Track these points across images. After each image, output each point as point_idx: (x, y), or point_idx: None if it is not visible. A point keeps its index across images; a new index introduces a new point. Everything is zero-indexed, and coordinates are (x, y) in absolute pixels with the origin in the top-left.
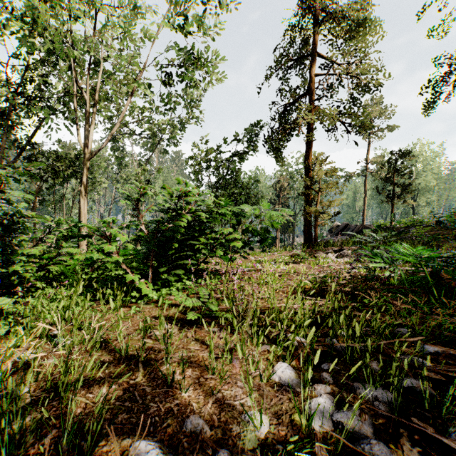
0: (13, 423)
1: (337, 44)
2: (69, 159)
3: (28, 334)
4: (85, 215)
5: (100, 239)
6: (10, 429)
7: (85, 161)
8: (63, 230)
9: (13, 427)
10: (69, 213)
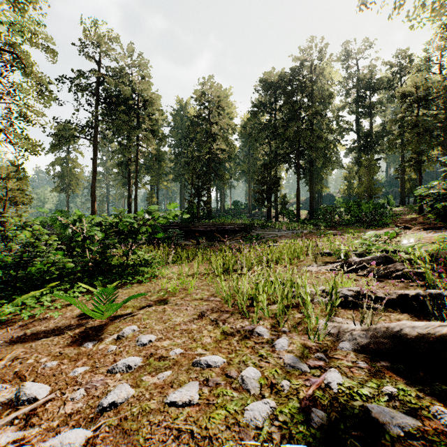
0: None
1: (3, 67)
2: None
3: None
4: None
5: None
6: None
7: None
8: None
9: None
10: None
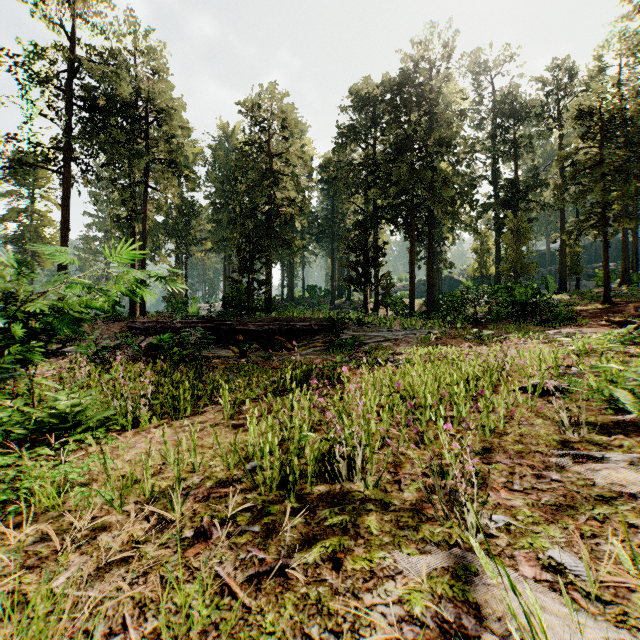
0: None
1: None
2: None
3: None
4: None
5: None
6: None
7: None
8: None
9: None
10: None
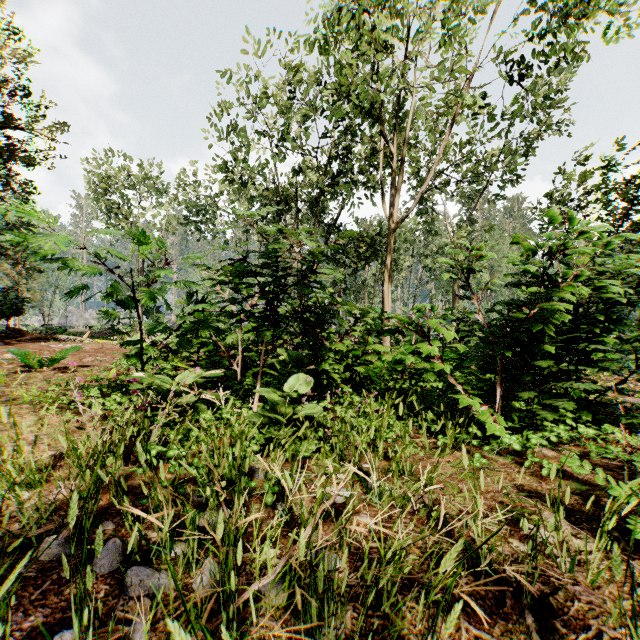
0: (323, 628)
1: None
2: (370, 237)
3: (337, 458)
4: (388, 303)
5: (407, 334)
6: (319, 639)
7: (389, 234)
8: (370, 321)
9: (323, 638)
10: (370, 302)
